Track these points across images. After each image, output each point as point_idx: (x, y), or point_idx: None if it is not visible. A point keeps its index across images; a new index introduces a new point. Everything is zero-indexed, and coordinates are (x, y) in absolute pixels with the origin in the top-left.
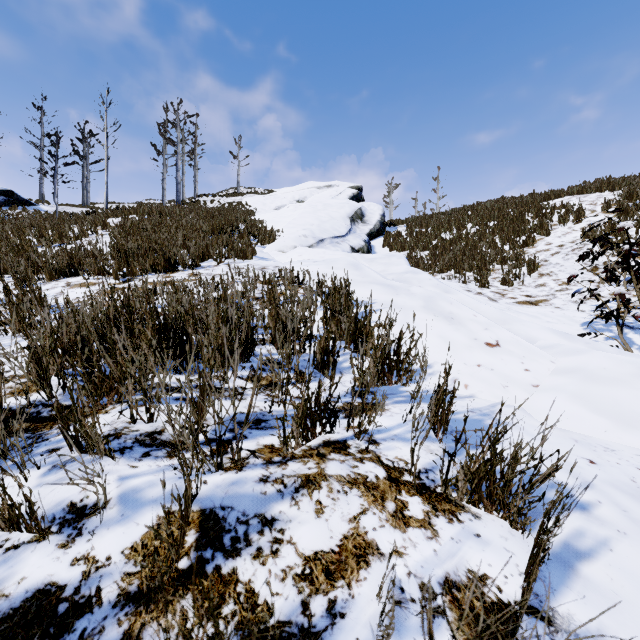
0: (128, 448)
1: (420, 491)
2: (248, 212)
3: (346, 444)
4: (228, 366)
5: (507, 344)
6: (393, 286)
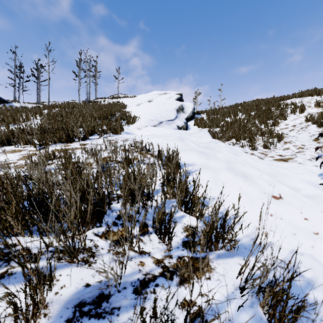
0: None
1: None
2: (122, 107)
3: None
4: (82, 232)
5: (287, 197)
6: (205, 152)
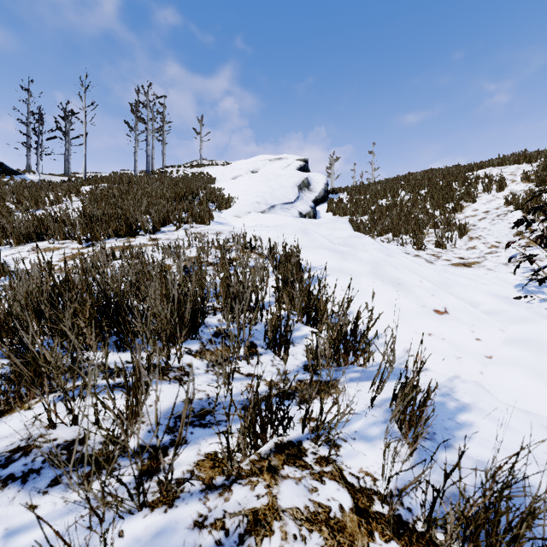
0: (34, 472)
1: (397, 531)
2: (208, 181)
3: (301, 448)
4: (174, 344)
5: (455, 311)
6: (340, 251)
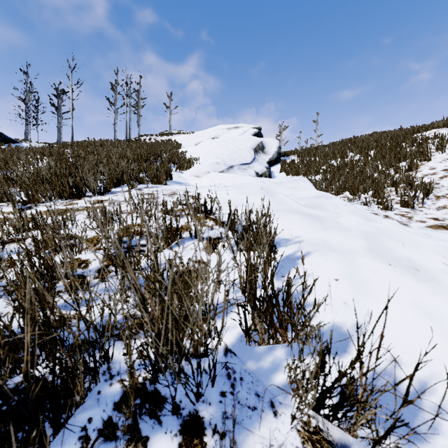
0: None
1: None
2: (175, 146)
3: None
4: None
5: None
6: (316, 216)
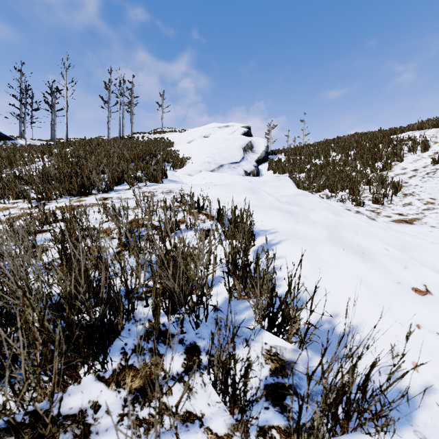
0: None
1: None
2: (167, 144)
3: None
4: (63, 387)
5: (438, 290)
6: (291, 212)
